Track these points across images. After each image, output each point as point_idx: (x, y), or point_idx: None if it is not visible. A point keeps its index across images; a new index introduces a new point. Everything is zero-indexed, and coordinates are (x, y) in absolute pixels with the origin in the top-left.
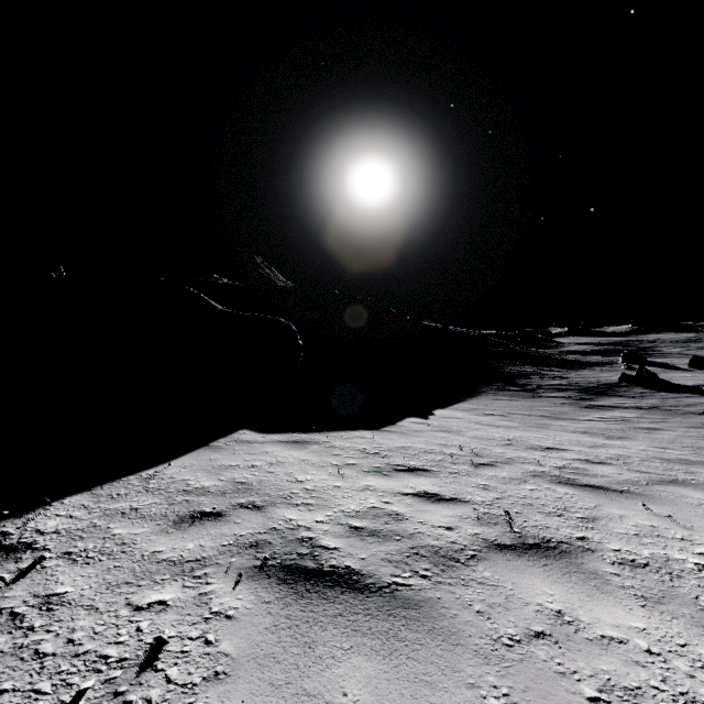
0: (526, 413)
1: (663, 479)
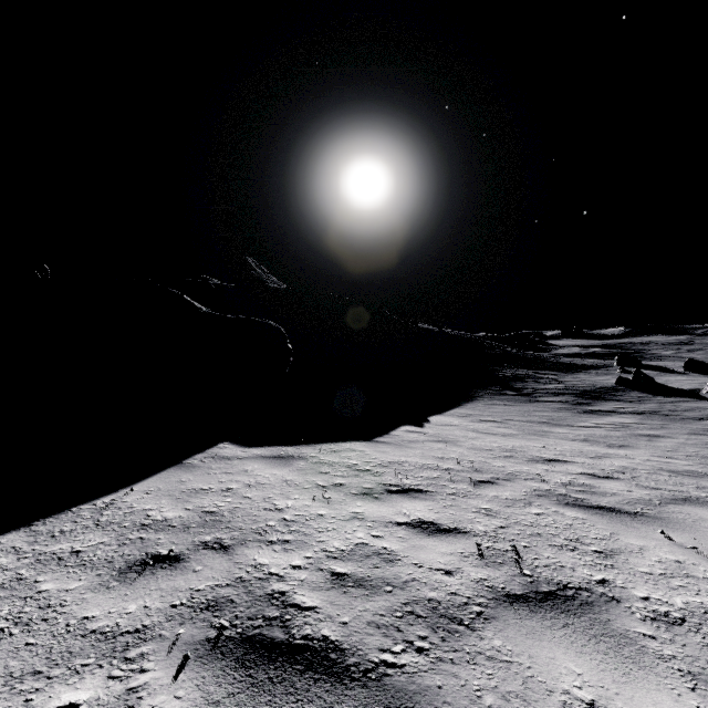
0: (523, 419)
1: (676, 496)
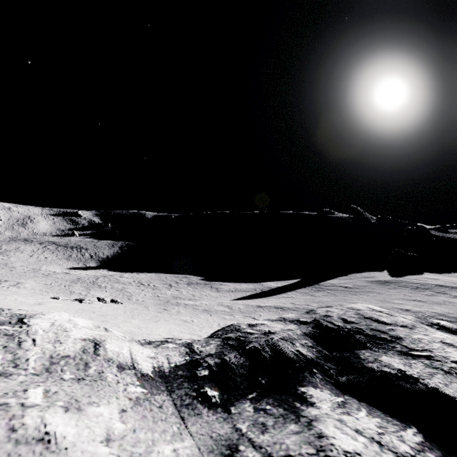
0: None
1: None
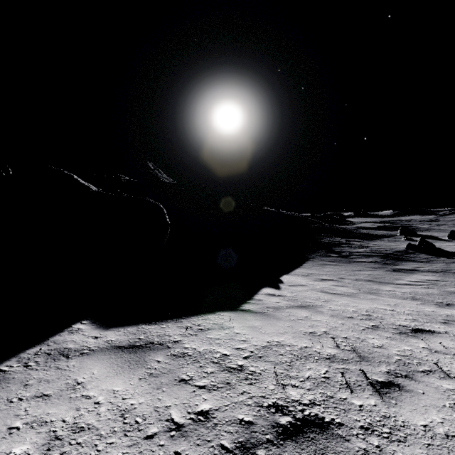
0: (353, 277)
1: None
